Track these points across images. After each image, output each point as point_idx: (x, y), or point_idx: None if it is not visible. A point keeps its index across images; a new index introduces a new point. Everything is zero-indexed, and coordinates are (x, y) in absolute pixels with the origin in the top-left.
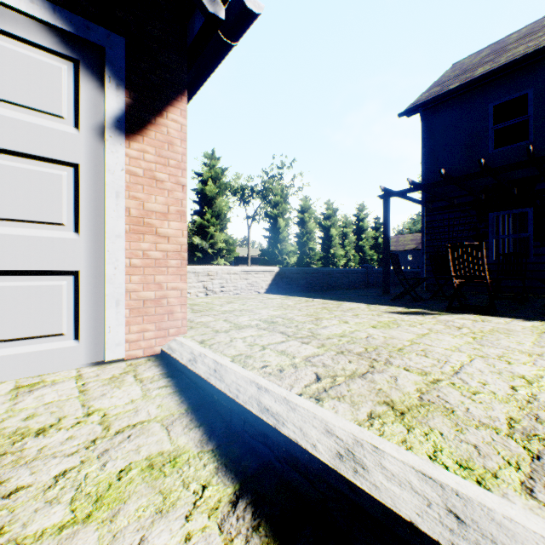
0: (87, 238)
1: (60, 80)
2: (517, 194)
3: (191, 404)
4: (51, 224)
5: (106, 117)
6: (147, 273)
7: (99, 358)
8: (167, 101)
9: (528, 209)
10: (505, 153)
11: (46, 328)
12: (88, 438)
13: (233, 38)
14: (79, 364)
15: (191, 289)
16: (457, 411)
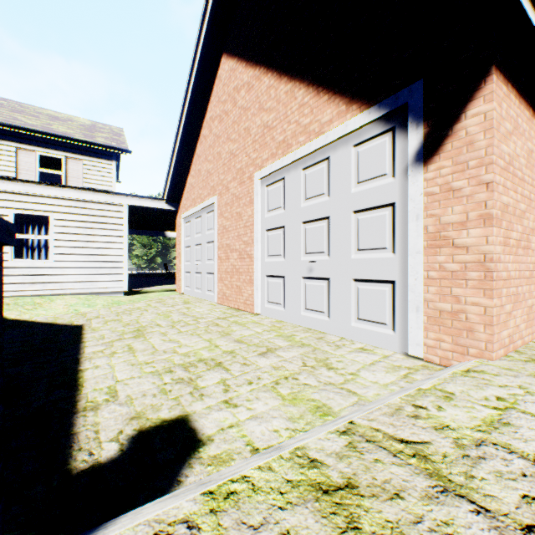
0: (399, 256)
1: (384, 150)
2: None
3: None
4: (380, 249)
5: (408, 157)
6: (443, 285)
7: (406, 350)
8: (464, 101)
9: None
10: None
11: (378, 317)
12: (331, 381)
13: None
14: (394, 349)
15: None
16: None
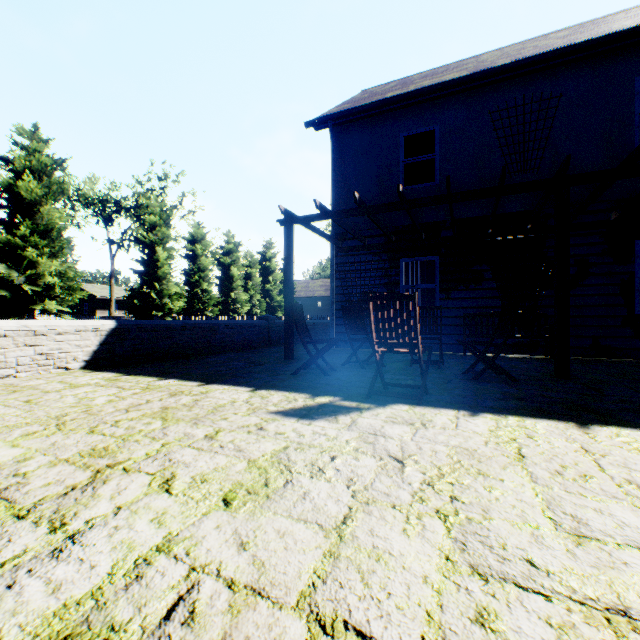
0: None
1: None
2: (425, 240)
3: None
4: None
5: None
6: None
7: None
8: None
9: (435, 257)
10: (415, 192)
11: None
12: None
13: None
14: None
15: None
16: None
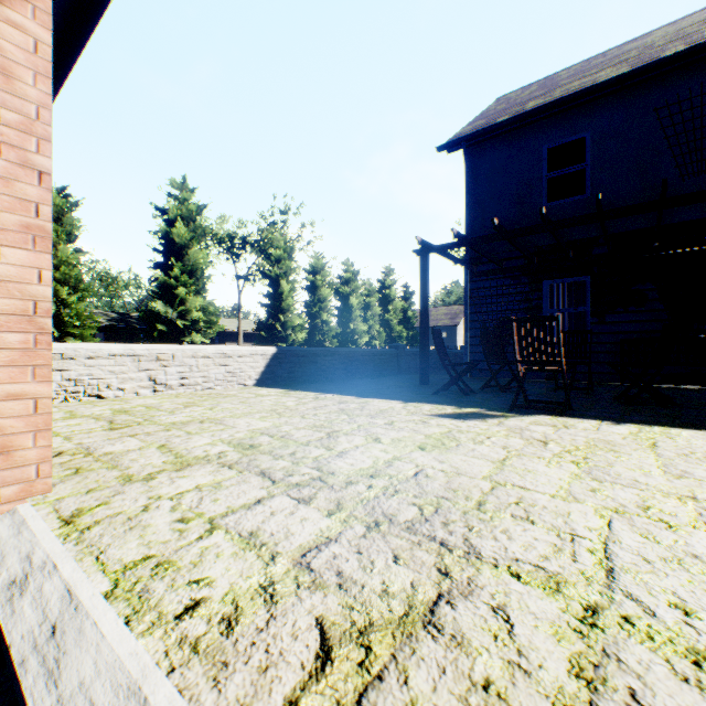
0: None
1: None
2: (573, 259)
3: None
4: None
5: None
6: None
7: None
8: None
9: (585, 277)
10: (560, 208)
11: None
12: None
13: None
14: None
15: (125, 384)
16: None
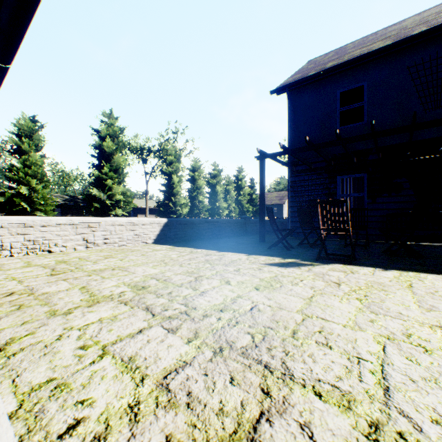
0: None
1: None
2: (356, 162)
3: None
4: None
5: None
6: None
7: None
8: None
9: (363, 174)
10: (348, 130)
11: None
12: None
13: None
14: None
15: (67, 243)
16: None
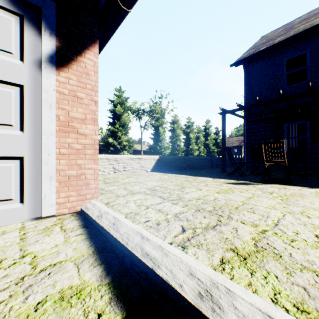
0: (29, 134)
1: (9, 28)
2: (300, 112)
3: (97, 247)
4: (3, 125)
5: (43, 54)
6: (71, 158)
7: (37, 214)
8: (85, 46)
9: (306, 121)
10: (293, 88)
11: None
12: (19, 275)
13: (128, 6)
14: (23, 219)
15: (105, 169)
16: (284, 256)
